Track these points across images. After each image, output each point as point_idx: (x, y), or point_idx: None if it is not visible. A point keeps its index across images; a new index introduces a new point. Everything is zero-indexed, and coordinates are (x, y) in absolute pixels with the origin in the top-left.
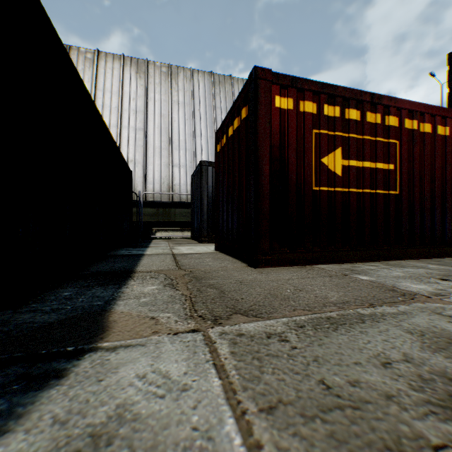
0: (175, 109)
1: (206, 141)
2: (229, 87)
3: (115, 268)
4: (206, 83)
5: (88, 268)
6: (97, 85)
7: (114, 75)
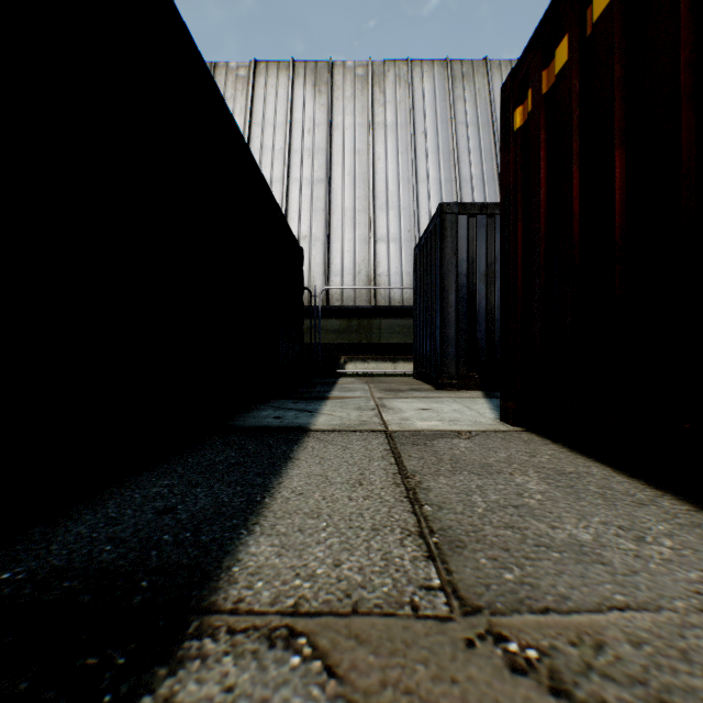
0: (380, 138)
1: (438, 189)
2: (482, 82)
3: (166, 526)
4: (437, 82)
5: (82, 512)
6: (252, 117)
7: (278, 97)
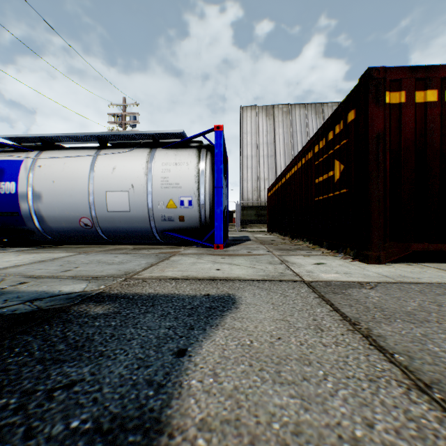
0: None
1: None
2: None
3: None
4: None
5: None
6: (292, 128)
7: (301, 120)
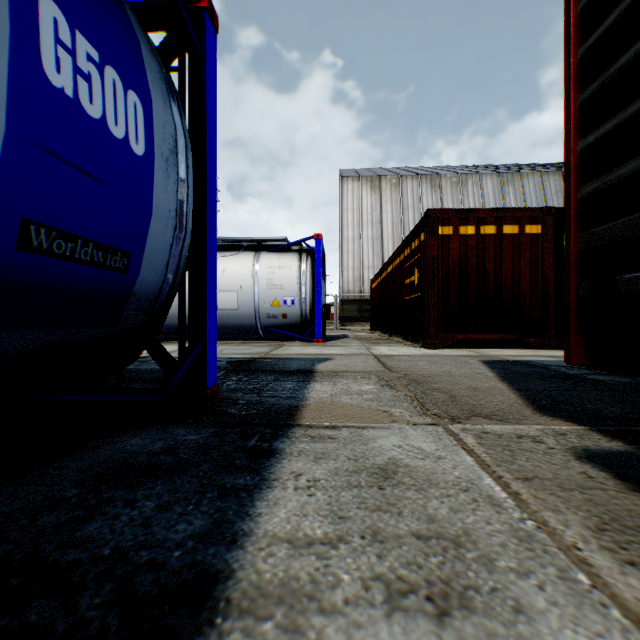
0: None
1: None
2: (517, 184)
3: None
4: (494, 184)
5: None
6: (402, 205)
7: (414, 194)
